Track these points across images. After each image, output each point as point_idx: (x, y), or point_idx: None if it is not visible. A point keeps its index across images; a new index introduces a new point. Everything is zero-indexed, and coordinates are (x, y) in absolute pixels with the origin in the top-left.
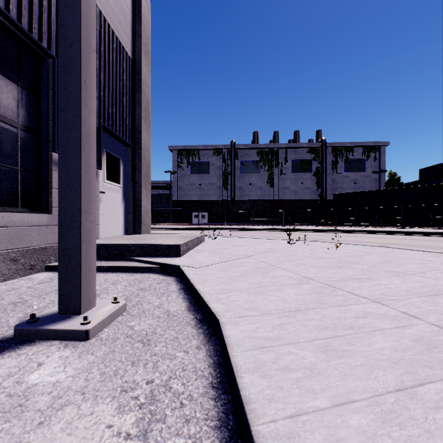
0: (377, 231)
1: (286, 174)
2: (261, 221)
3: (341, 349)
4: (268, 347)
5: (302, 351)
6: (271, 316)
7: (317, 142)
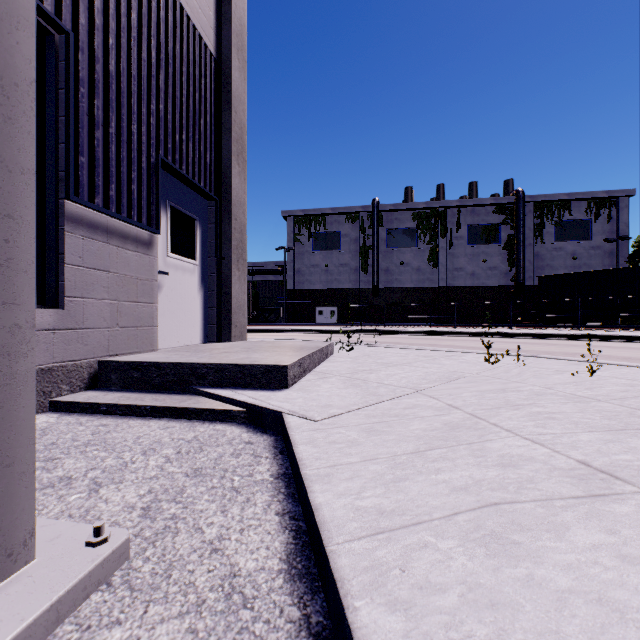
0: (626, 337)
1: (458, 247)
2: (420, 319)
3: None
4: None
5: None
6: None
7: (509, 196)
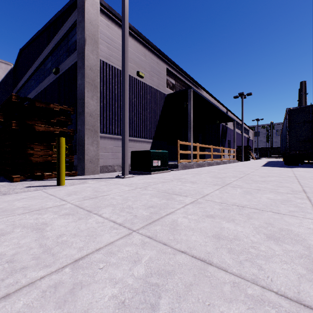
0: None
1: None
2: None
3: None
4: None
5: None
6: None
7: None
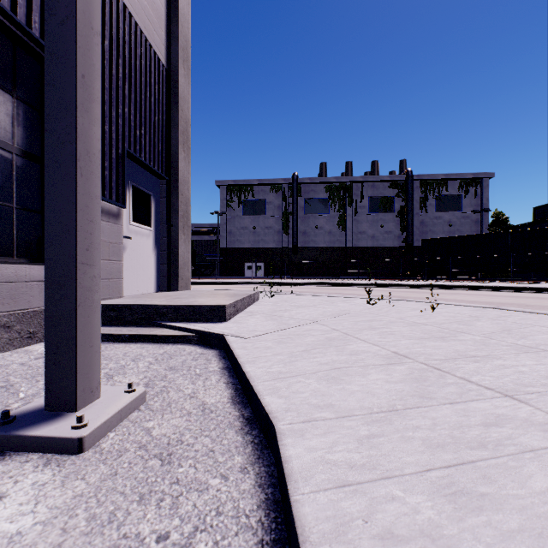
0: (480, 287)
1: (361, 214)
2: (331, 273)
3: (476, 491)
4: (353, 483)
5: (412, 494)
6: (354, 421)
7: (401, 175)
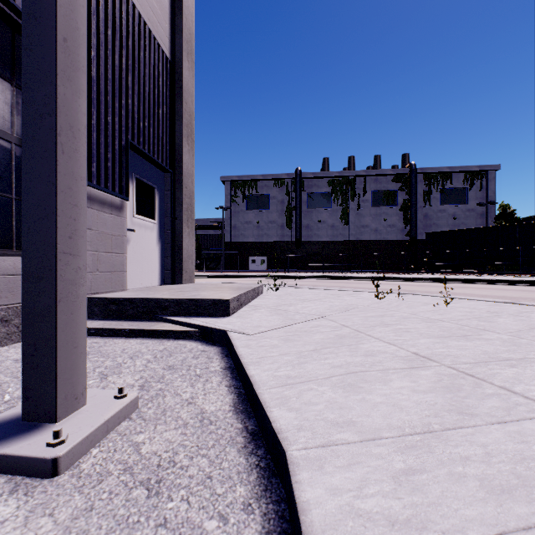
0: (488, 280)
1: (364, 208)
2: (334, 267)
3: None
4: None
5: None
6: (383, 446)
7: (404, 168)
